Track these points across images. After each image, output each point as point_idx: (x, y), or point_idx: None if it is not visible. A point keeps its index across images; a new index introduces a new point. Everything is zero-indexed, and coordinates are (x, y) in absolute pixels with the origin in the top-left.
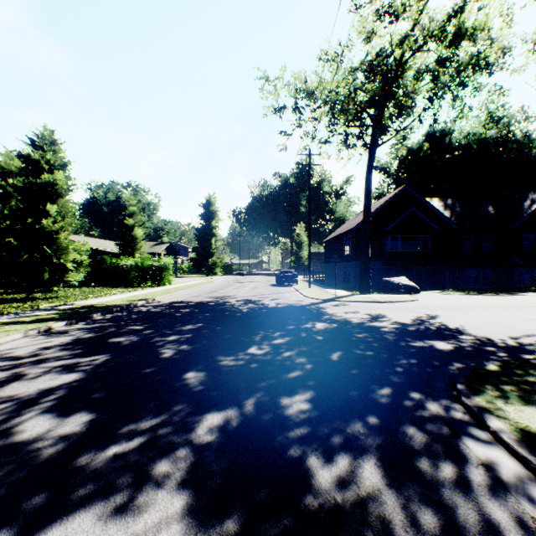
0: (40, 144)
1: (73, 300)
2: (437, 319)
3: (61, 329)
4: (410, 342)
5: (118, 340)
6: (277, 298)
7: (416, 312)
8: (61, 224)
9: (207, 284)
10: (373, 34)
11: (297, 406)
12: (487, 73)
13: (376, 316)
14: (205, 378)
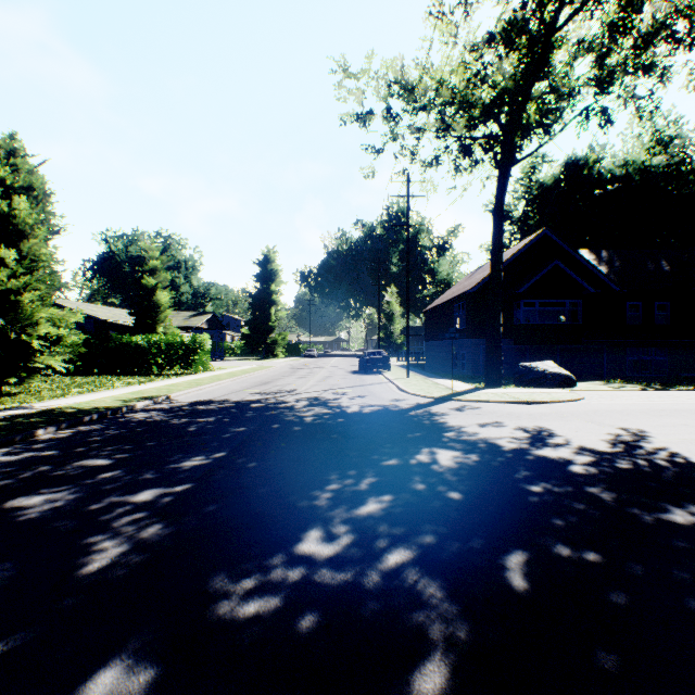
0: None
1: (39, 398)
2: (652, 440)
3: None
4: (659, 510)
5: (25, 503)
6: (362, 395)
7: (601, 424)
8: (24, 280)
9: (260, 371)
10: None
11: None
12: (686, 45)
13: (539, 434)
14: None
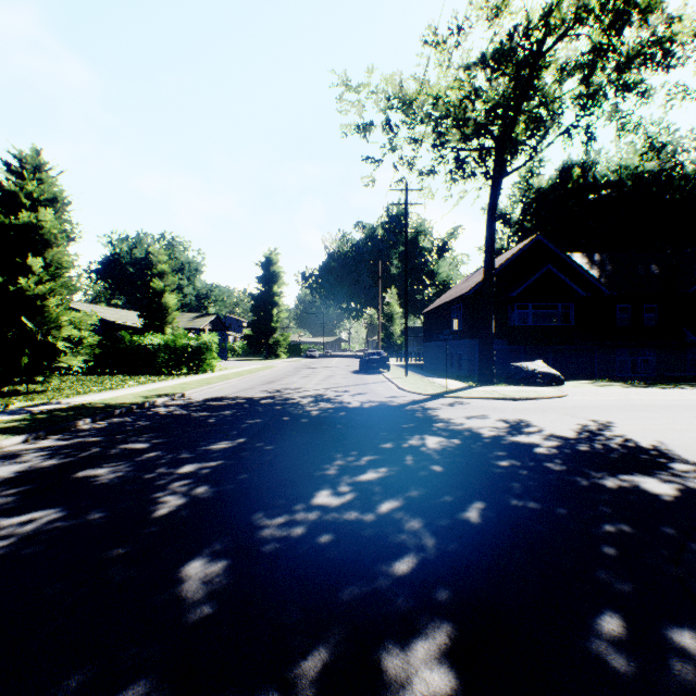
0: (19, 169)
1: (64, 395)
2: (614, 429)
3: (13, 449)
4: (596, 478)
5: (94, 473)
6: (362, 392)
7: (575, 417)
8: (49, 286)
9: (264, 370)
10: (504, 3)
11: (424, 688)
12: (664, 67)
13: (517, 425)
14: (223, 577)
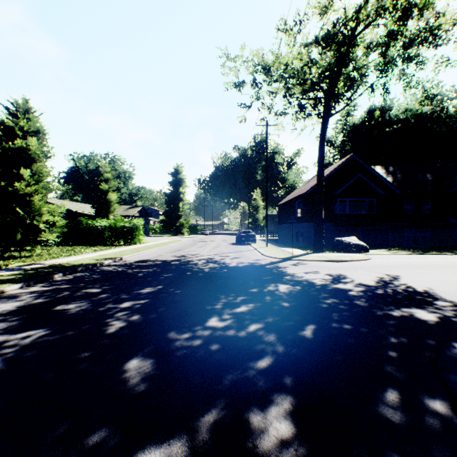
0: (14, 112)
1: (44, 259)
2: (400, 280)
3: (14, 292)
4: (387, 310)
5: (67, 307)
6: (238, 257)
7: (375, 272)
8: (34, 188)
9: (174, 243)
10: (330, 4)
11: (275, 432)
12: (434, 46)
13: (337, 277)
14: (151, 369)
